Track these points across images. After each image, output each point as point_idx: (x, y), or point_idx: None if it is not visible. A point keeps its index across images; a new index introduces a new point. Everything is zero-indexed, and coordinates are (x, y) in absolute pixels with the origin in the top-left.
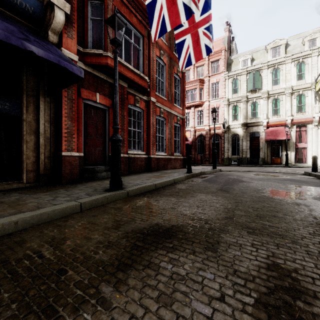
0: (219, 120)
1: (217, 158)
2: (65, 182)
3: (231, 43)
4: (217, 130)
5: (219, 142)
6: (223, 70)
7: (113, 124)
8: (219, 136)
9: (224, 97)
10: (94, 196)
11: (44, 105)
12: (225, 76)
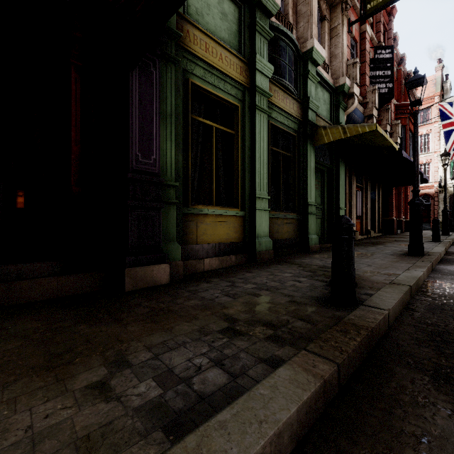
0: (431, 178)
1: (427, 223)
2: (394, 233)
3: (445, 83)
4: (427, 190)
5: (429, 204)
6: (437, 120)
7: (444, 204)
8: (430, 196)
9: (438, 151)
10: (449, 236)
11: (381, 193)
12: (439, 126)
